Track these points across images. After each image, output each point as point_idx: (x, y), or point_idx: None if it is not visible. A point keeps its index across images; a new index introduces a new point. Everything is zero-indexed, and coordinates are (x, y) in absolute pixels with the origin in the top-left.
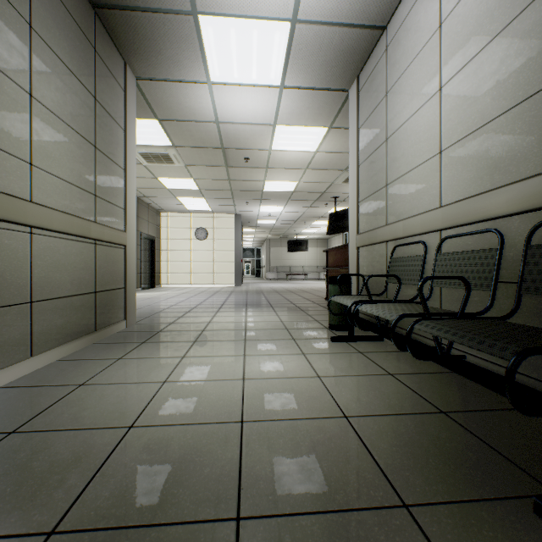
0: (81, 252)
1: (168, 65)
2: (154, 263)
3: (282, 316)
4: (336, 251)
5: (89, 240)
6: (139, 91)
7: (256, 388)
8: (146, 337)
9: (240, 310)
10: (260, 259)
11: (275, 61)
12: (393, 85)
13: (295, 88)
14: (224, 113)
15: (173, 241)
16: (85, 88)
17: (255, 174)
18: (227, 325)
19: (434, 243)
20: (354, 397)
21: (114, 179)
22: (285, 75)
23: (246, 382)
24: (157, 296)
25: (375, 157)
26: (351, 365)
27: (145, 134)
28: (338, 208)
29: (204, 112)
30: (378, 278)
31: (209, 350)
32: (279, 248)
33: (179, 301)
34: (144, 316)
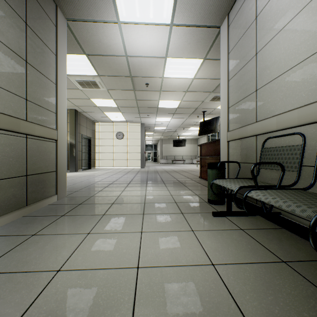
0: (11, 144)
1: (88, 7)
2: (90, 154)
3: (171, 190)
4: (207, 145)
5: (19, 134)
6: (70, 30)
7: (149, 284)
8: (67, 210)
9: (142, 185)
10: (156, 151)
11: (167, 1)
12: (263, 8)
13: (181, 26)
14: (131, 49)
15: (102, 140)
16: (15, 12)
17: (153, 95)
18: (131, 199)
19: (314, 133)
20: (262, 306)
21: (46, 90)
22: (174, 14)
23: (139, 272)
24: (90, 175)
25: (245, 70)
26: (239, 247)
27: (78, 66)
28: (205, 119)
29: (117, 47)
30: (248, 164)
31: (112, 225)
32: (167, 144)
33: (103, 178)
34: (75, 190)
